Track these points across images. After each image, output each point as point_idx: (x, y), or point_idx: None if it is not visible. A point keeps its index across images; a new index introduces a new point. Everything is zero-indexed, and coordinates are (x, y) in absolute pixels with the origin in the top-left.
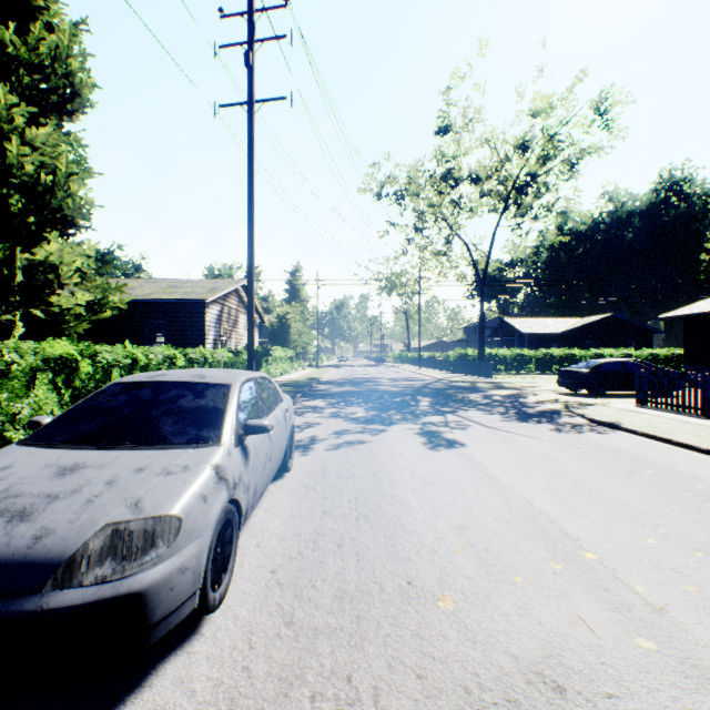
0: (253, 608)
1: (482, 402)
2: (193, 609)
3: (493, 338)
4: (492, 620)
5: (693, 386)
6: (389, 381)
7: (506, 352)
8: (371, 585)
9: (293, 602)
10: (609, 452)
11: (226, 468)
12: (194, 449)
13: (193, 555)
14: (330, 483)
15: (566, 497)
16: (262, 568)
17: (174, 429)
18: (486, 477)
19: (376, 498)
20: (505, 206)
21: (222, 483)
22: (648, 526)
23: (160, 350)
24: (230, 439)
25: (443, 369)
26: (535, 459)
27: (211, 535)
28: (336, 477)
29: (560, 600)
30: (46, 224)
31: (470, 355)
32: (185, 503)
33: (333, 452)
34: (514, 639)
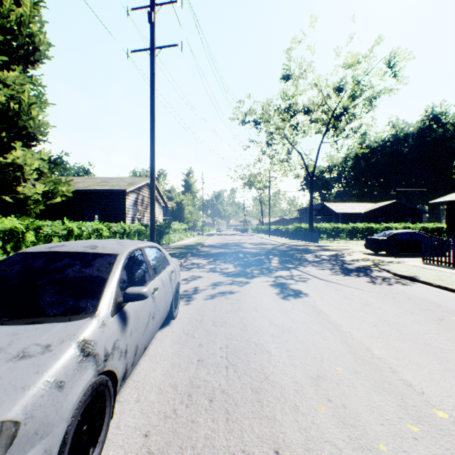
0: None
1: (314, 260)
2: None
3: (317, 217)
4: None
5: None
6: (250, 245)
7: (327, 225)
8: None
9: None
10: (417, 301)
11: (96, 342)
12: (65, 323)
13: None
14: (206, 330)
15: (398, 345)
16: (136, 430)
17: (53, 300)
18: (329, 324)
19: (243, 346)
20: (327, 129)
21: (88, 360)
22: None
23: (90, 224)
24: (106, 309)
25: (285, 237)
26: (363, 308)
27: (64, 427)
28: (211, 324)
29: None
30: (15, 138)
31: (303, 227)
32: (30, 398)
33: (210, 301)
34: None
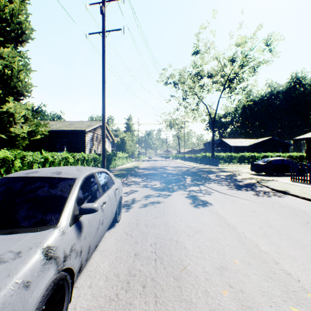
0: None
1: (216, 179)
2: None
3: (217, 148)
4: None
5: None
6: (171, 167)
7: (224, 154)
8: None
9: None
10: (289, 208)
11: (57, 247)
12: (33, 233)
13: None
14: (140, 231)
15: (278, 242)
16: None
17: (26, 214)
18: (228, 227)
19: (167, 243)
20: (224, 88)
21: (50, 262)
22: None
23: (60, 154)
24: (66, 221)
25: (195, 162)
26: (251, 214)
27: None
28: (144, 226)
29: None
30: (9, 94)
31: (208, 156)
32: (0, 298)
33: (143, 208)
34: None
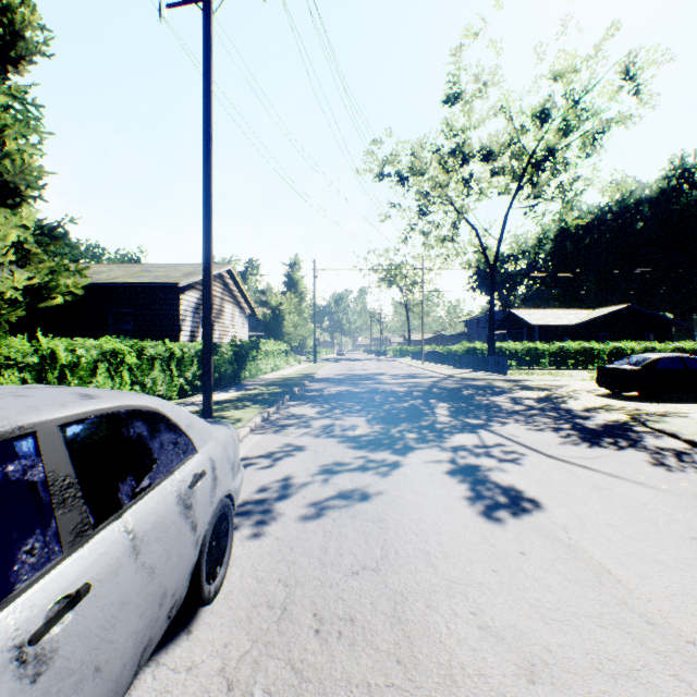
0: None
1: (515, 409)
2: None
3: (498, 331)
4: None
5: None
6: (392, 378)
7: (517, 345)
8: None
9: None
10: None
11: None
12: None
13: None
14: (291, 661)
15: None
16: None
17: None
18: (657, 636)
19: None
20: (519, 185)
21: None
22: None
23: (94, 342)
24: None
25: (448, 364)
26: None
27: None
28: (310, 630)
29: None
30: None
31: (479, 349)
32: None
33: (314, 523)
34: None
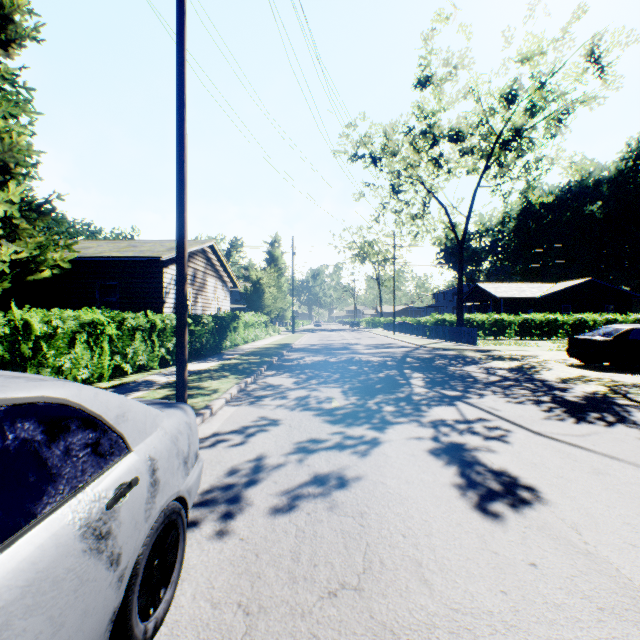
0: None
1: (490, 379)
2: None
3: (465, 304)
4: None
5: None
6: (366, 347)
7: (484, 317)
8: None
9: None
10: None
11: None
12: None
13: None
14: None
15: None
16: None
17: None
18: None
19: None
20: (487, 165)
21: None
22: None
23: (71, 313)
24: None
25: (418, 335)
26: None
27: None
28: None
29: None
30: None
31: (447, 320)
32: None
33: (285, 518)
34: None
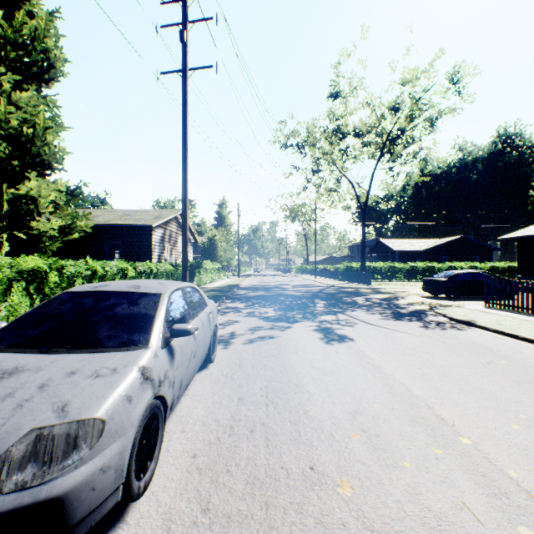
0: (174, 494)
1: (364, 304)
2: (116, 502)
3: (371, 254)
4: (386, 507)
5: (530, 292)
6: (293, 287)
7: (381, 265)
8: (278, 470)
9: (210, 488)
10: (469, 345)
11: (152, 369)
12: (124, 352)
13: (116, 453)
14: (245, 372)
15: (439, 385)
16: (185, 453)
17: (109, 334)
18: (372, 367)
19: (283, 386)
20: (381, 154)
21: (147, 382)
22: (510, 412)
23: (114, 263)
24: (157, 342)
25: (333, 278)
26: (410, 352)
27: (134, 432)
28: (250, 367)
29: (445, 486)
30: (28, 166)
31: (354, 267)
32: (110, 405)
33: (248, 345)
34: (407, 528)
